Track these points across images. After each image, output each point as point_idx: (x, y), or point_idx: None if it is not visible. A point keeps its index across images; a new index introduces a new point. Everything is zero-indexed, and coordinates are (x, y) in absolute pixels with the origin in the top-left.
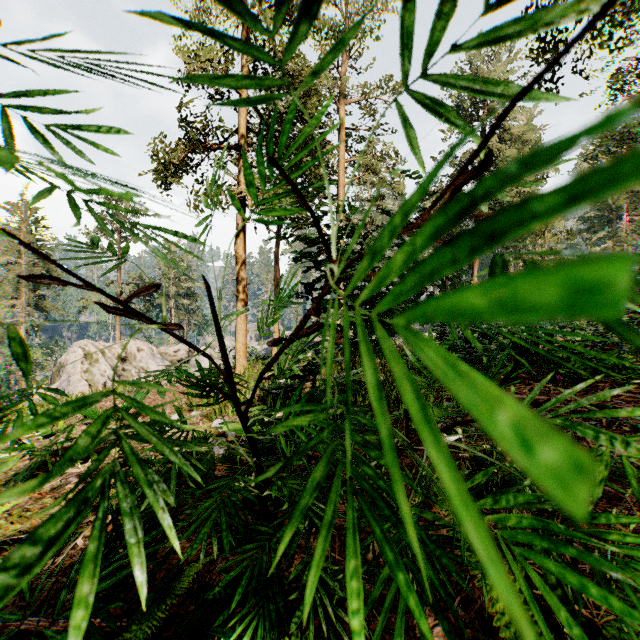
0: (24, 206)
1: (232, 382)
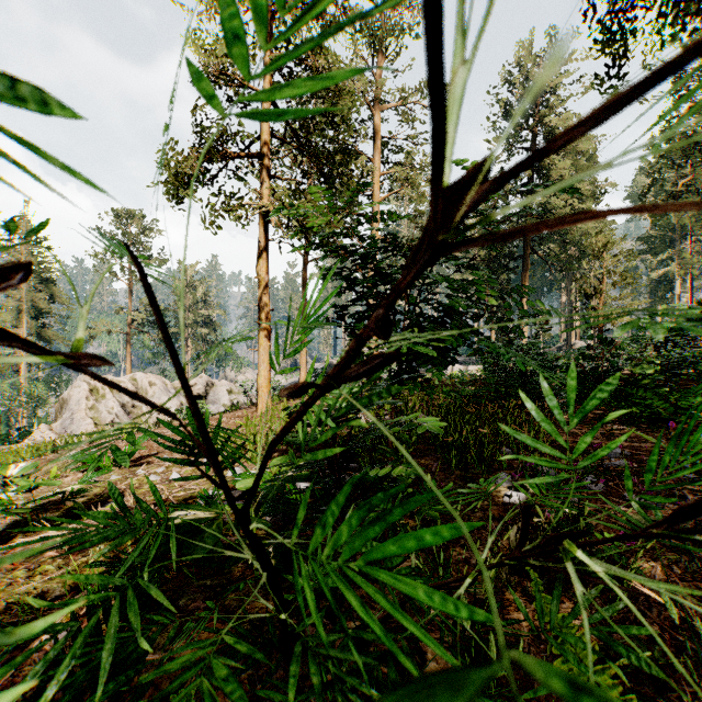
0: (25, 225)
1: (217, 462)
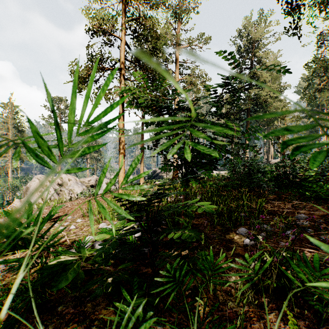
0: (10, 105)
1: None
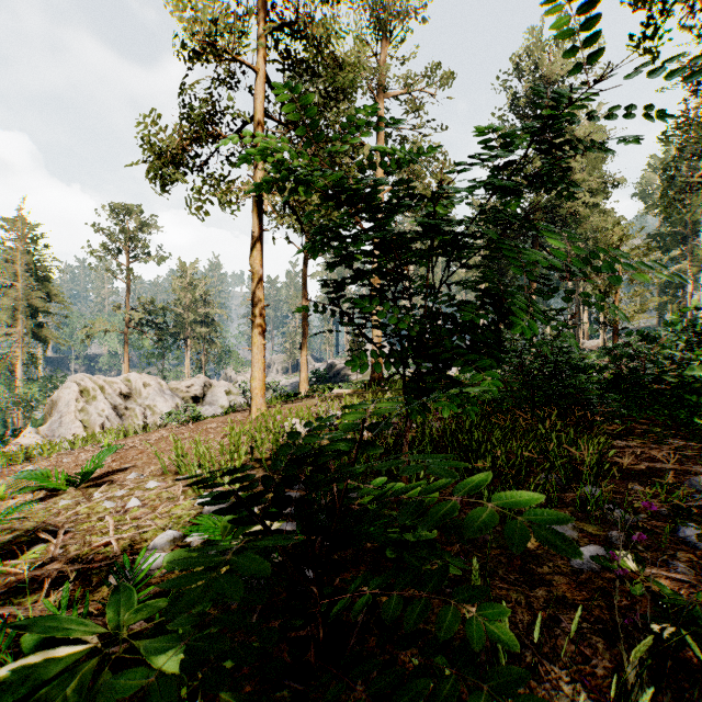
0: (21, 222)
1: None
